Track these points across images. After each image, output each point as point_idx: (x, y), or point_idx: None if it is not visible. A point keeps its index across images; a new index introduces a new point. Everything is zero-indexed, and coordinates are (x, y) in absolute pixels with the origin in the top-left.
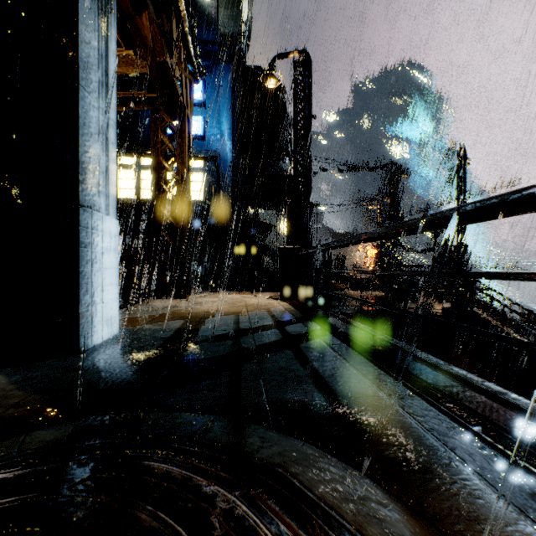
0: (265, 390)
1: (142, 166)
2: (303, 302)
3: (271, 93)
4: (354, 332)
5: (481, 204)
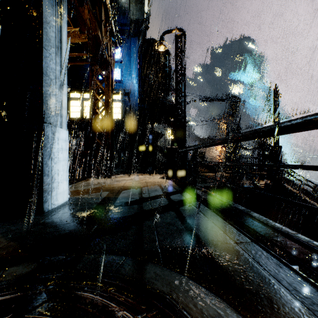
0: (157, 239)
1: (85, 98)
2: (181, 180)
3: (161, 55)
4: (213, 200)
5: (296, 121)
